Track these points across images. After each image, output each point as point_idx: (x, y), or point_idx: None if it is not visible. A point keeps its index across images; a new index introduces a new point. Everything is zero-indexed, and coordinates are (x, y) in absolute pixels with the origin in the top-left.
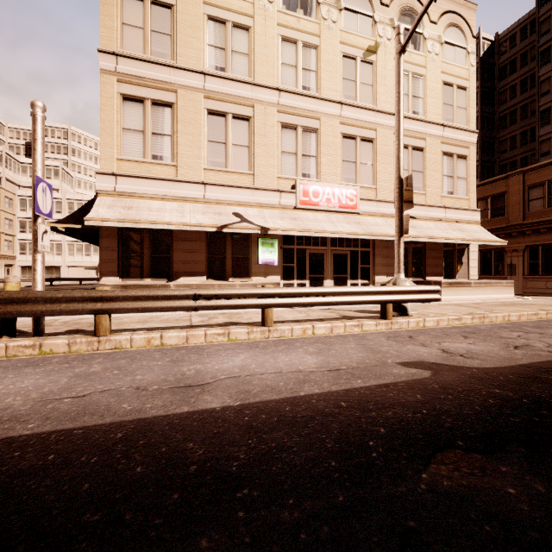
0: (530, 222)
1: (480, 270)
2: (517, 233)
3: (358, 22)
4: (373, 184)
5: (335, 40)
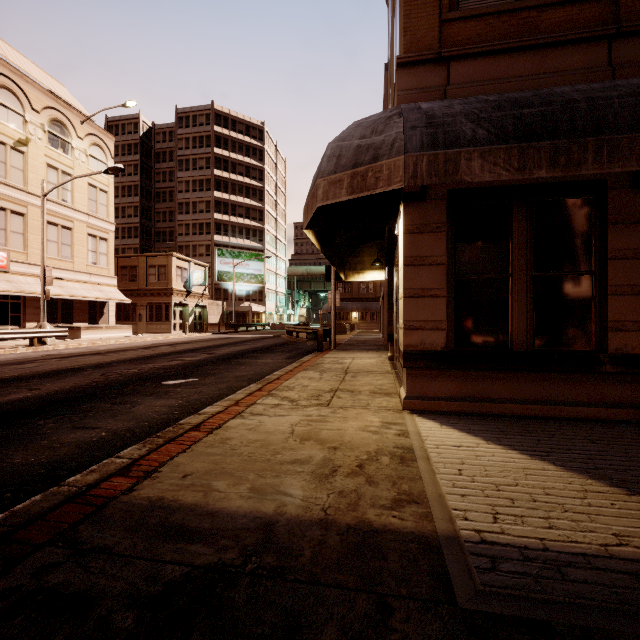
0: (150, 288)
1: (123, 317)
2: (144, 294)
3: (9, 116)
4: (24, 249)
5: None
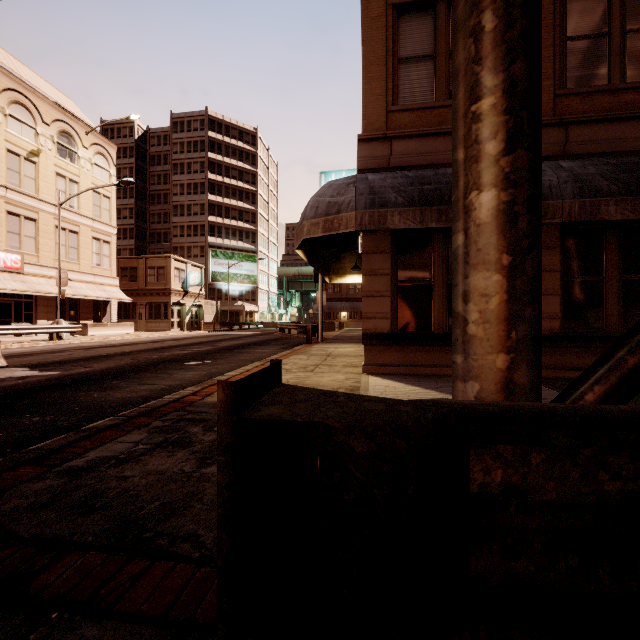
0: (149, 288)
1: (123, 316)
2: (143, 294)
3: (22, 129)
4: (36, 252)
5: (1, 137)
